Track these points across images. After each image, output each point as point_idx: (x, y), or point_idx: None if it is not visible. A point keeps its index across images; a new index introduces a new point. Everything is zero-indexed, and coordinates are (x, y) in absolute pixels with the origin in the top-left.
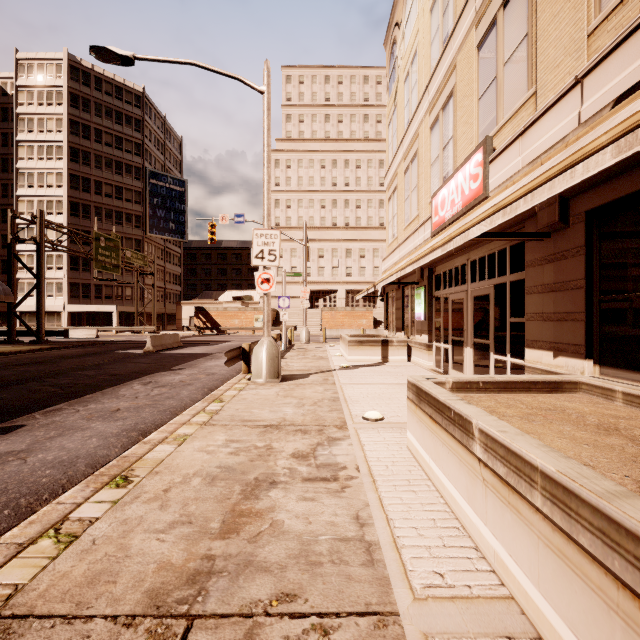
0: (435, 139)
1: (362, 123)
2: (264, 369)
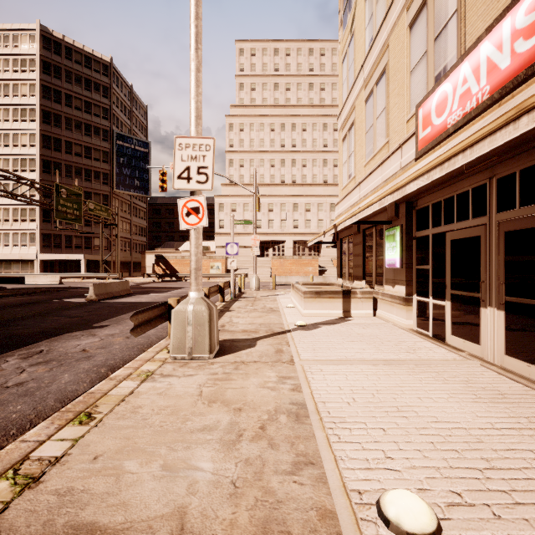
0: (419, 34)
1: (307, 91)
2: (189, 339)
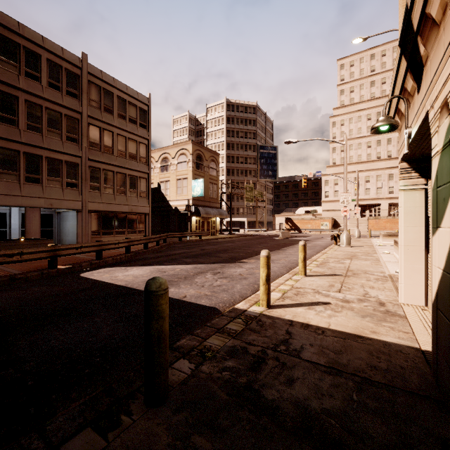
0: None
1: None
2: (345, 242)
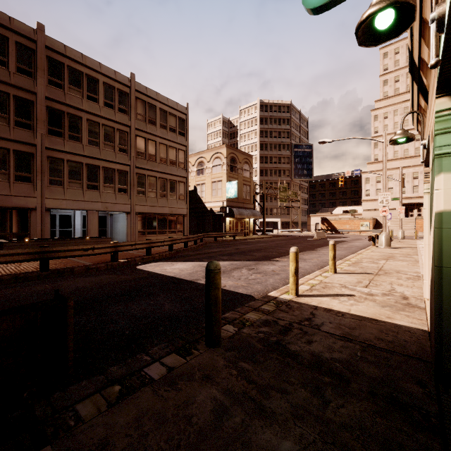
0: None
1: None
2: (383, 243)
